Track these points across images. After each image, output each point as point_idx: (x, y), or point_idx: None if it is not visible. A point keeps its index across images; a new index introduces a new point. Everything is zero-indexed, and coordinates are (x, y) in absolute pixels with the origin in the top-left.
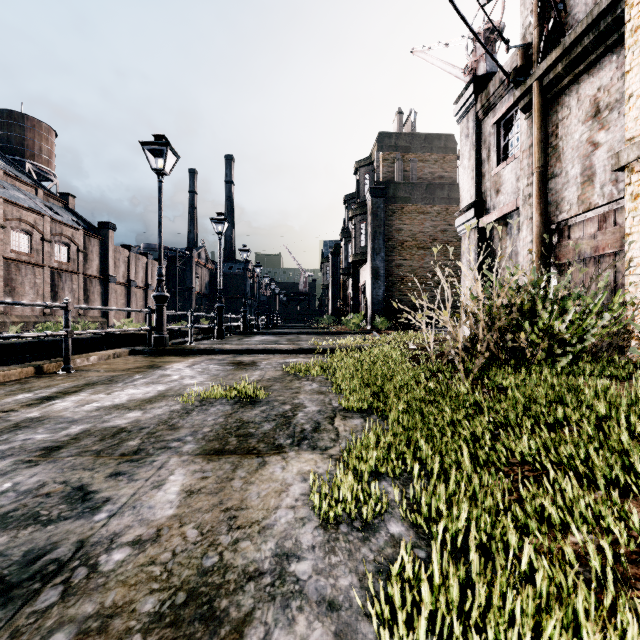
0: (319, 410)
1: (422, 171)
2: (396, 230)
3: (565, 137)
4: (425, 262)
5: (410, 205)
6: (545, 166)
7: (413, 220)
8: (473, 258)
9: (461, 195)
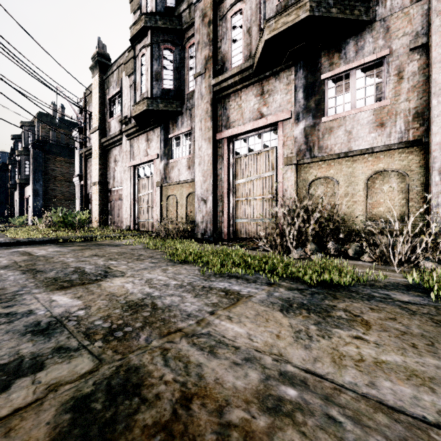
0: (2, 237)
1: (69, 140)
2: (51, 169)
3: (91, 170)
4: (70, 189)
5: (61, 157)
6: (86, 177)
7: (63, 166)
8: (79, 195)
9: (76, 169)
